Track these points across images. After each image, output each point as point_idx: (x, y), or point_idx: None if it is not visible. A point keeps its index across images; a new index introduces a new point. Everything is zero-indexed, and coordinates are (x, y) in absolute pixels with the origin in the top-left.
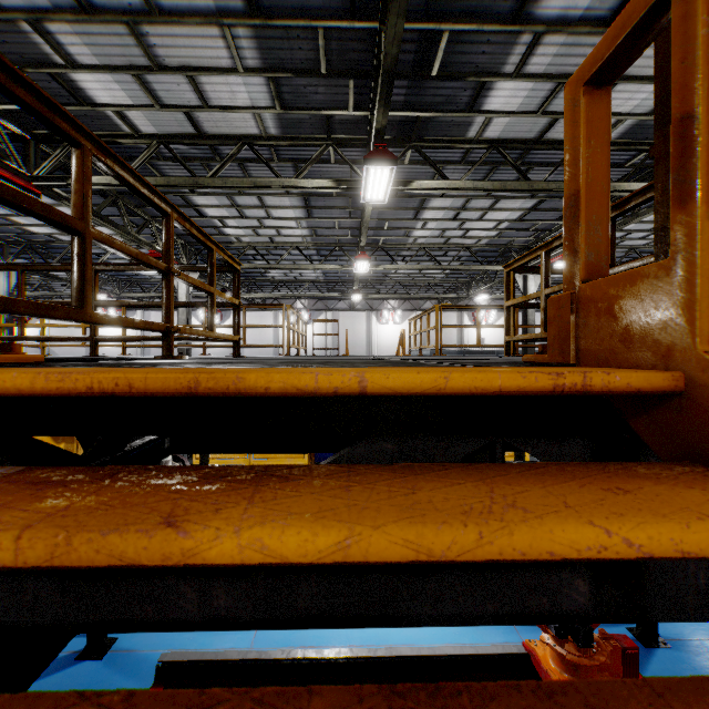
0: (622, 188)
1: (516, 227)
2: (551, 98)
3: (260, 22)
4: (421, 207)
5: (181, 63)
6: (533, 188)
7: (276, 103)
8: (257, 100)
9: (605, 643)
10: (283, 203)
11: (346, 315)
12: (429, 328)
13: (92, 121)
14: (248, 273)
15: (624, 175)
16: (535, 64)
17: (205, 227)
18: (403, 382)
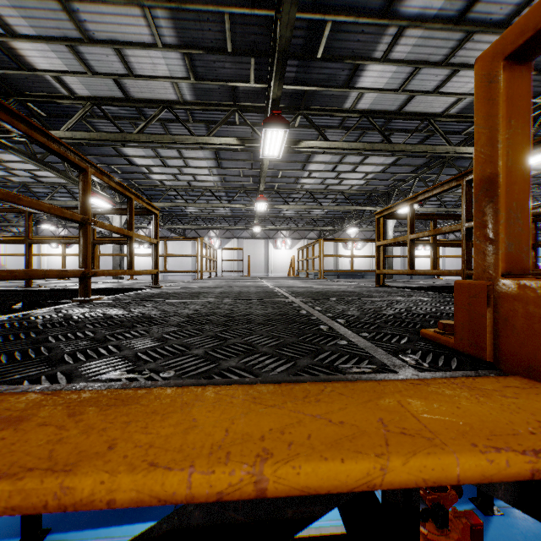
0: (461, 151)
1: (379, 178)
2: (409, 79)
3: (176, 6)
4: (307, 161)
5: (108, 38)
6: (394, 149)
7: (190, 75)
8: (175, 71)
9: (457, 519)
10: (197, 155)
11: (248, 242)
12: (314, 256)
13: (33, 83)
14: (171, 209)
15: (461, 140)
16: (398, 52)
17: (134, 173)
18: (321, 479)
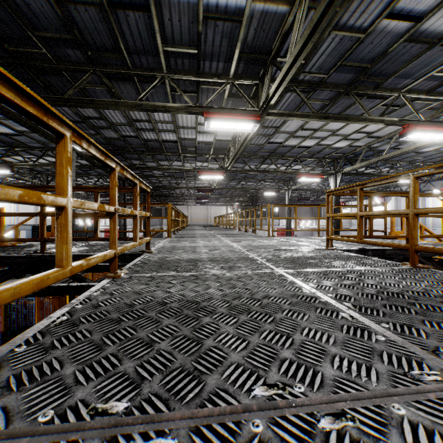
0: None
1: None
2: None
3: None
4: (431, 42)
5: (194, 124)
6: None
7: None
8: None
9: None
10: (320, 123)
11: None
12: None
13: (222, 145)
14: (425, 157)
15: None
16: None
17: (322, 150)
18: None
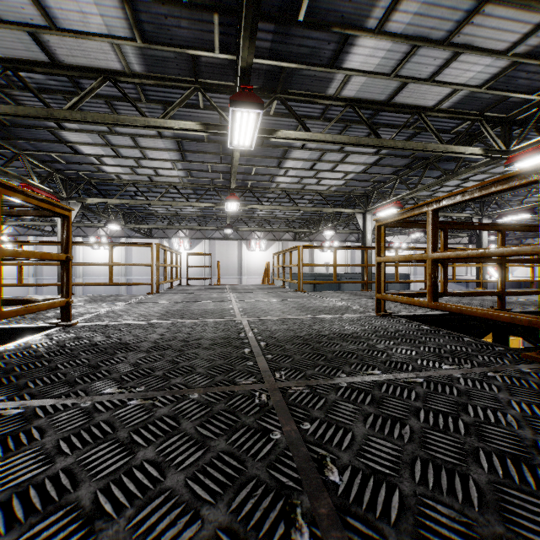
0: (453, 150)
1: (359, 178)
2: (405, 60)
3: None
4: (284, 157)
5: None
6: (383, 145)
7: (135, 34)
8: (114, 28)
9: None
10: (157, 145)
11: (221, 243)
12: (291, 265)
13: None
14: (133, 206)
15: (447, 140)
16: (396, 22)
17: (82, 164)
18: None
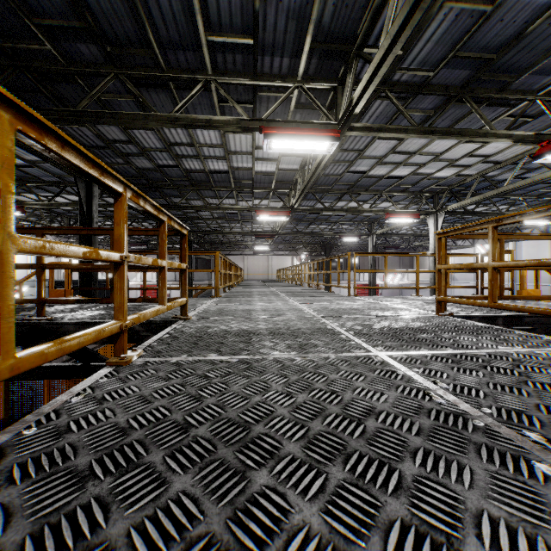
0: None
1: None
2: None
3: None
4: None
5: (251, 147)
6: None
7: None
8: None
9: None
10: (419, 143)
11: None
12: None
13: (286, 176)
14: None
15: None
16: None
17: (419, 182)
18: None
